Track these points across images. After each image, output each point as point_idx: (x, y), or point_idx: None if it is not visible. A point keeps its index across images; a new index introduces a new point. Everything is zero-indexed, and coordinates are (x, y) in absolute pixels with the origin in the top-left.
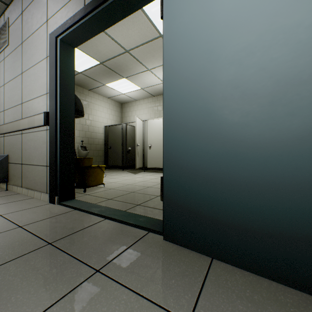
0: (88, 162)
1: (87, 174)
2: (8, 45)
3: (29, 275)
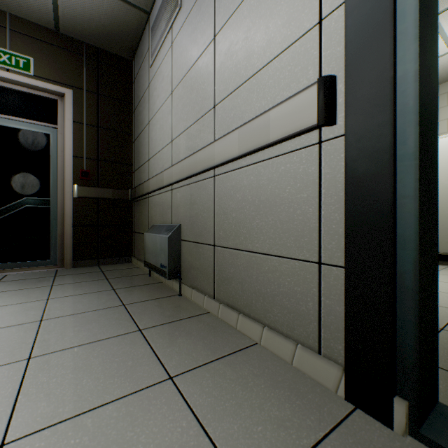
0: None
1: None
2: (180, 7)
3: None
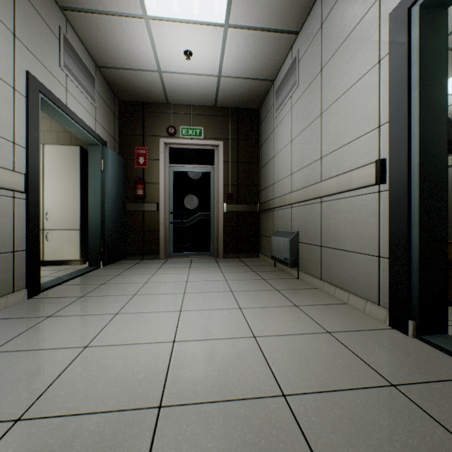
0: (451, 250)
1: (449, 277)
2: (297, 86)
3: None
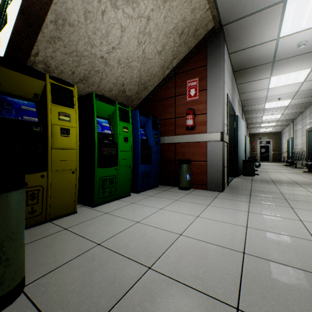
0: None
1: None
2: (284, 136)
3: (279, 164)
